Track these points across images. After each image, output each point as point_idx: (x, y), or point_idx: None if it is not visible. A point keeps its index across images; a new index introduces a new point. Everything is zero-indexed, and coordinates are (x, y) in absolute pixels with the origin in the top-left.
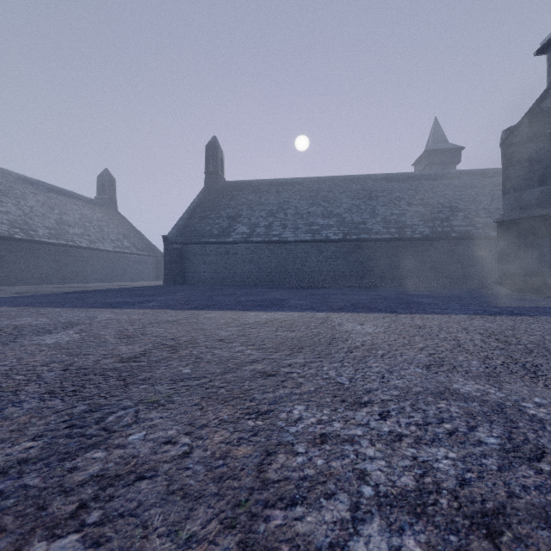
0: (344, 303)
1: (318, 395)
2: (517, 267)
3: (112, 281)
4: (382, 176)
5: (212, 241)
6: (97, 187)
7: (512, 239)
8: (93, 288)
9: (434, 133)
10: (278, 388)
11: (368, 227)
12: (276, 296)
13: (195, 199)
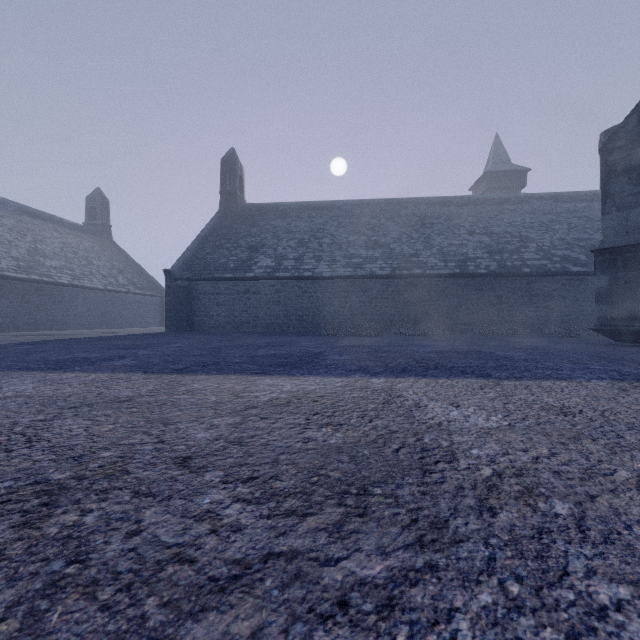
0: (405, 359)
1: None
2: (622, 309)
3: (102, 328)
4: (437, 200)
5: (227, 277)
6: (86, 210)
7: (615, 273)
8: (66, 337)
9: (495, 152)
10: None
11: (421, 260)
12: (308, 348)
13: (207, 225)
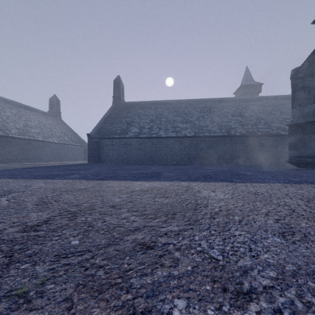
0: (198, 175)
1: (196, 279)
2: (301, 152)
3: (57, 161)
4: (217, 99)
5: (116, 137)
6: (49, 105)
7: (298, 135)
8: (43, 165)
9: (246, 75)
10: (156, 268)
11: (209, 129)
12: (155, 170)
13: (106, 112)
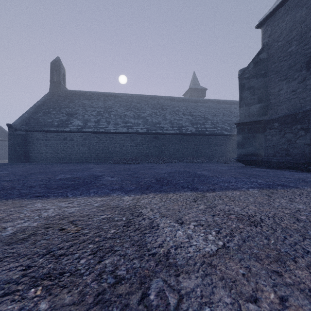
0: (150, 178)
1: None
2: (247, 150)
3: None
4: (169, 98)
5: (52, 130)
6: None
7: (245, 134)
8: None
9: (193, 80)
10: None
11: (161, 126)
12: (95, 172)
13: (40, 99)
